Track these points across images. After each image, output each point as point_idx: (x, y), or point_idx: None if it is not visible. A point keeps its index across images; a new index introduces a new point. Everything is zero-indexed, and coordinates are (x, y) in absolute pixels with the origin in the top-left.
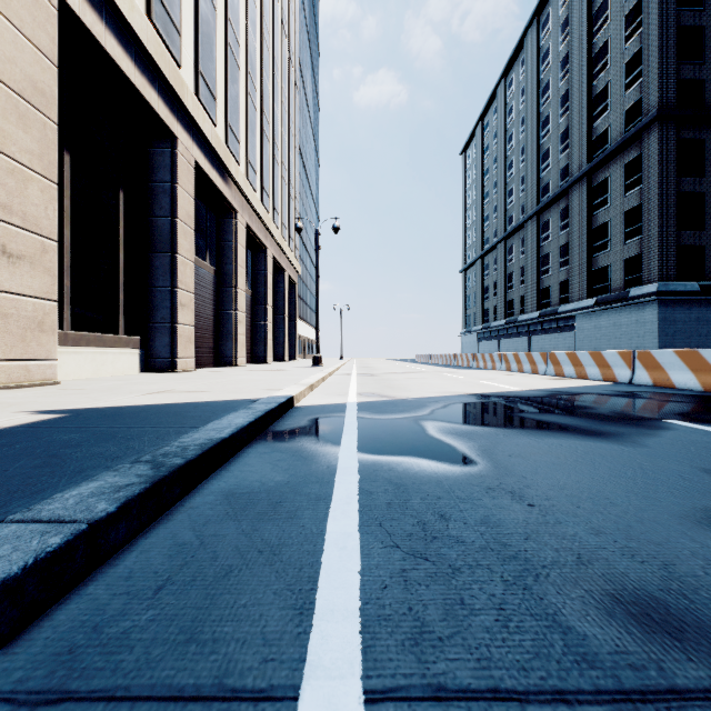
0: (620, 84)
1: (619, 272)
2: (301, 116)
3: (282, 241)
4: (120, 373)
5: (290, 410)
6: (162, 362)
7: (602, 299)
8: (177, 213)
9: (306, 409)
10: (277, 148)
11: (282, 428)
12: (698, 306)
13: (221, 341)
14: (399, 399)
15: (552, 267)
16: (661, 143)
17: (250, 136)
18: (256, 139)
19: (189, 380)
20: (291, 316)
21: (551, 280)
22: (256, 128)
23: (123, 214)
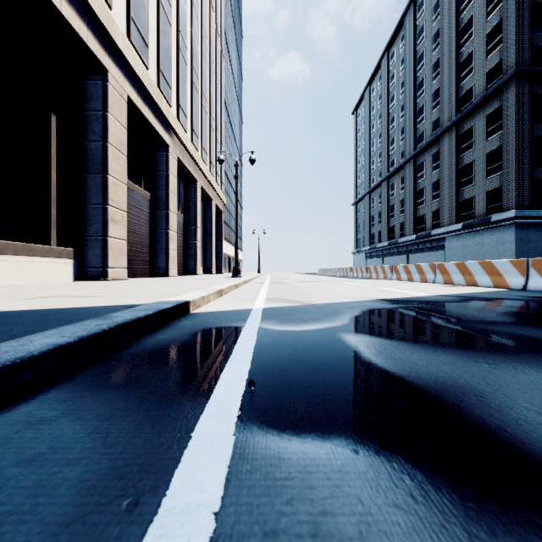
0: (483, 51)
1: (482, 202)
2: (227, 81)
3: (210, 176)
4: (52, 281)
5: (180, 318)
6: (95, 271)
7: (468, 224)
8: (108, 139)
9: (200, 316)
10: (205, 99)
11: (144, 347)
12: None
13: (155, 255)
14: (309, 304)
15: (426, 199)
16: (518, 96)
17: (181, 84)
18: (186, 88)
19: (105, 286)
20: (218, 237)
21: (425, 210)
22: (186, 79)
23: (56, 137)
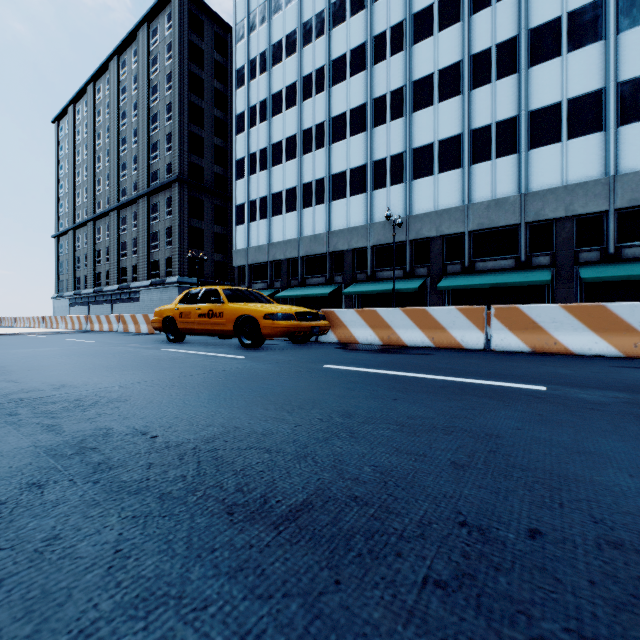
0: (164, 146)
1: (164, 266)
2: None
3: None
4: None
5: None
6: None
7: (155, 282)
8: None
9: None
10: None
11: None
12: None
13: None
14: None
15: (128, 253)
16: (181, 195)
17: None
18: None
19: None
20: None
21: (128, 262)
22: None
23: None
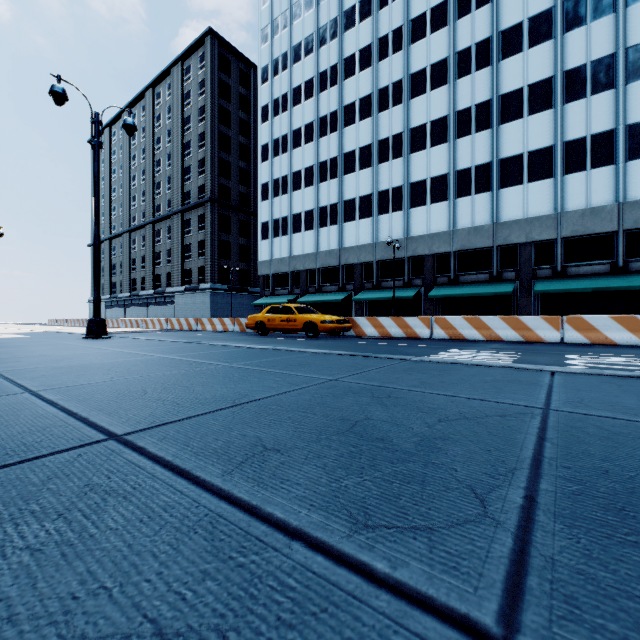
0: (197, 170)
1: (196, 274)
2: None
3: None
4: None
5: None
6: None
7: (188, 288)
8: None
9: None
10: None
11: None
12: (227, 296)
13: None
14: None
15: (163, 261)
16: (212, 213)
17: None
18: None
19: None
20: None
21: (162, 270)
22: None
23: None
